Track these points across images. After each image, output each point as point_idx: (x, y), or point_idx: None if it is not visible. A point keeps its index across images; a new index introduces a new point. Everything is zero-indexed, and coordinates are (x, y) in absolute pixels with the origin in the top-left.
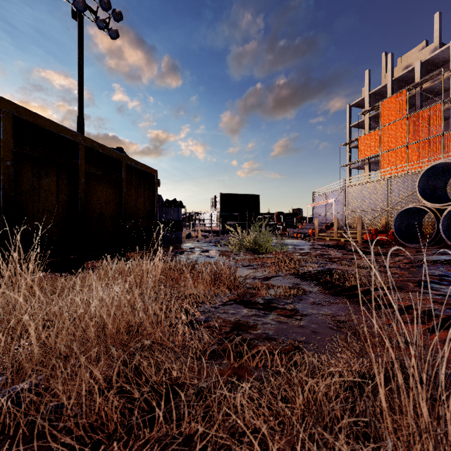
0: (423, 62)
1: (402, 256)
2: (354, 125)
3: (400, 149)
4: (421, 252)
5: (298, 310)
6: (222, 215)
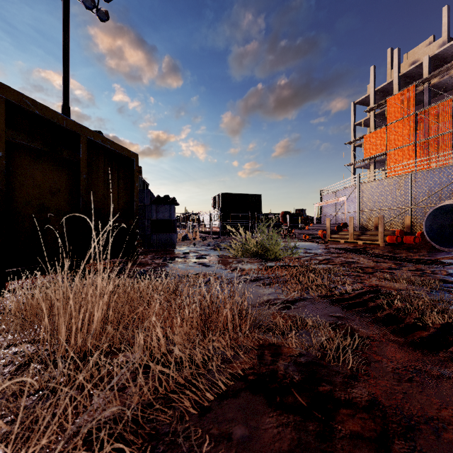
0: (431, 57)
1: (451, 264)
2: (359, 123)
3: (407, 147)
4: None
5: (383, 407)
6: (223, 216)
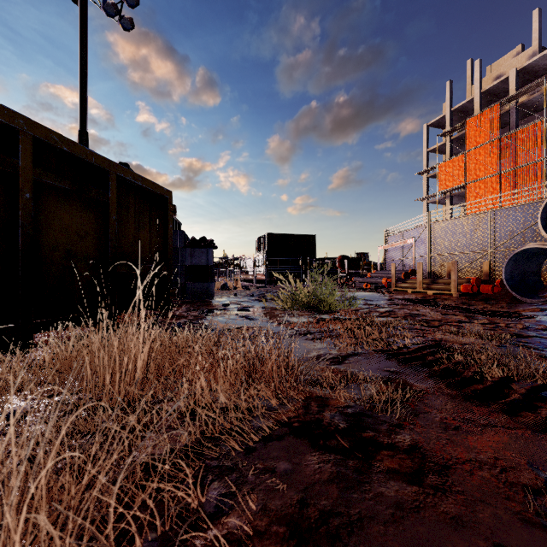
0: (519, 70)
1: (530, 317)
2: (433, 149)
3: (491, 179)
4: None
5: (423, 450)
6: (269, 261)
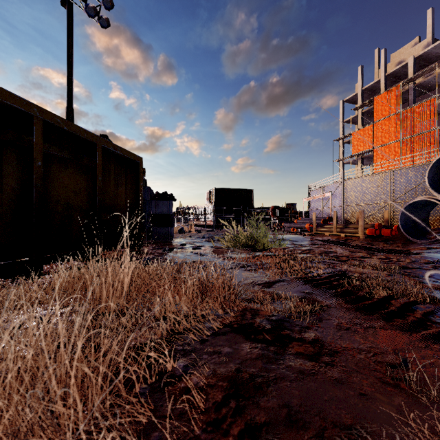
0: (416, 57)
1: (417, 254)
2: (347, 120)
3: (393, 144)
4: (434, 249)
5: (322, 342)
6: (216, 210)
